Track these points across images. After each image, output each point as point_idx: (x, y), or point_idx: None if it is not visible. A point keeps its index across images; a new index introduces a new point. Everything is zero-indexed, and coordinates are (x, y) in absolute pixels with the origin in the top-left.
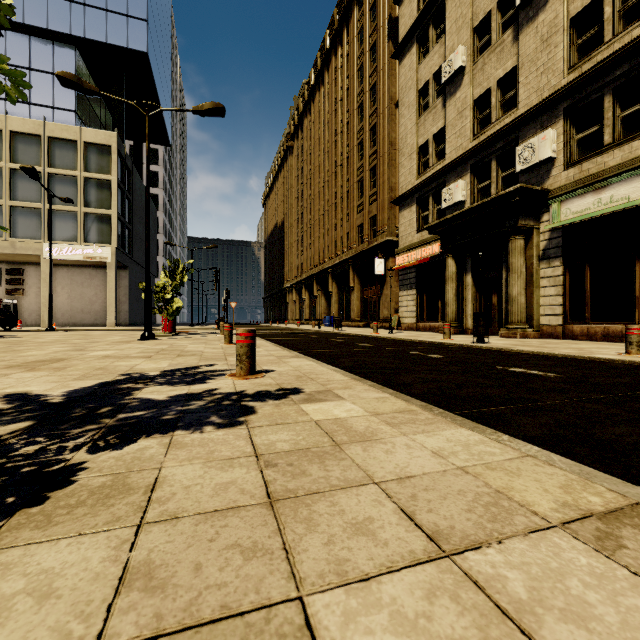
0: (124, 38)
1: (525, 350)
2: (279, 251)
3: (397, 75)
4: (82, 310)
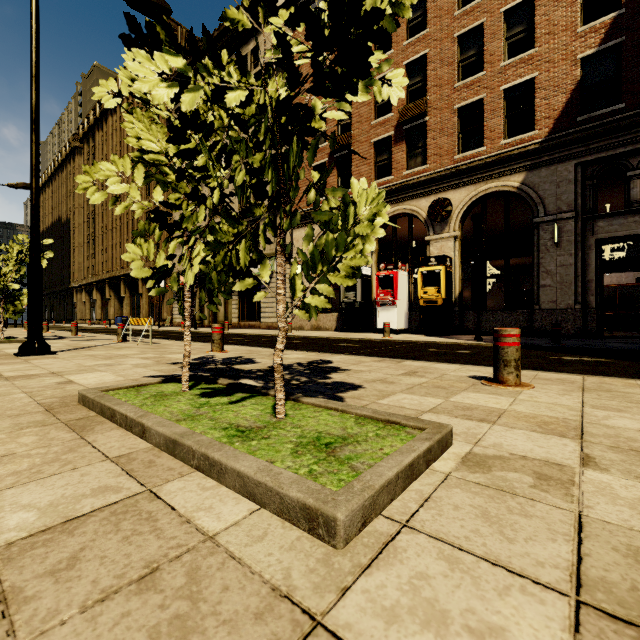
0: None
1: (197, 331)
2: (64, 248)
3: None
4: None
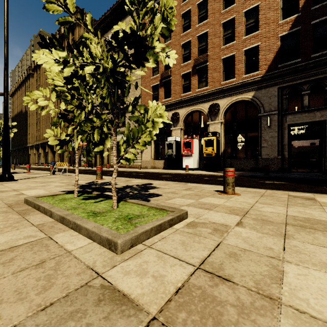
0: None
1: (93, 169)
2: (24, 126)
3: None
4: None
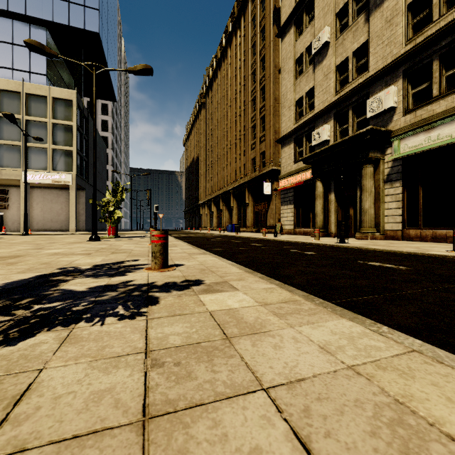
0: (82, 22)
1: (377, 248)
2: (195, 178)
3: (280, 49)
4: (51, 220)
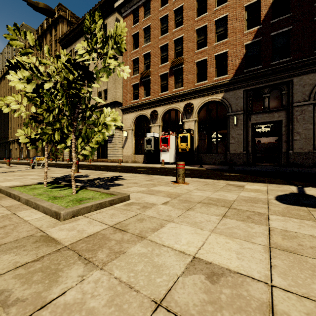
0: None
1: None
2: (5, 120)
3: None
4: None
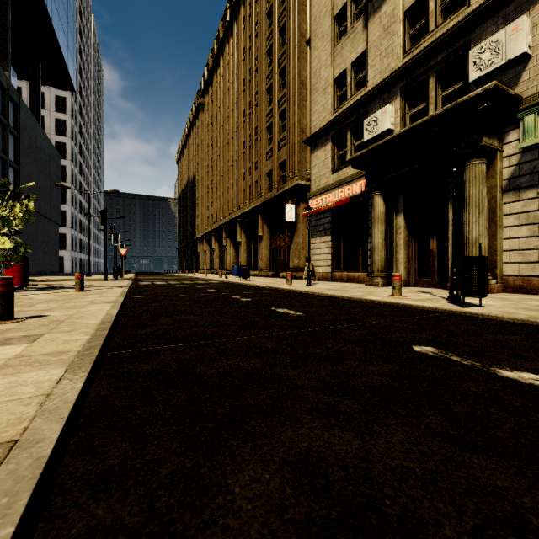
0: None
1: None
2: (191, 204)
3: (308, 11)
4: None
